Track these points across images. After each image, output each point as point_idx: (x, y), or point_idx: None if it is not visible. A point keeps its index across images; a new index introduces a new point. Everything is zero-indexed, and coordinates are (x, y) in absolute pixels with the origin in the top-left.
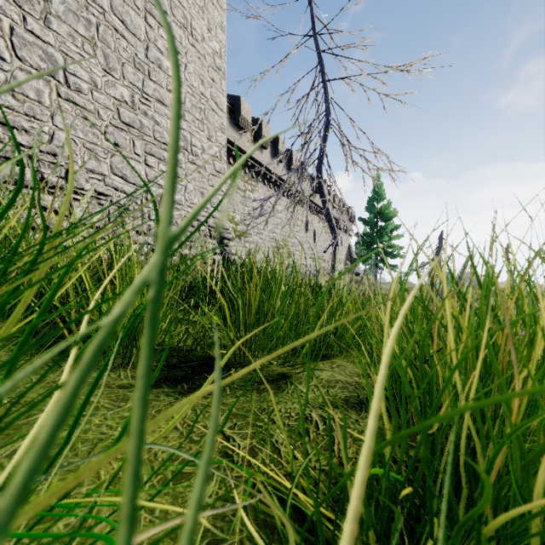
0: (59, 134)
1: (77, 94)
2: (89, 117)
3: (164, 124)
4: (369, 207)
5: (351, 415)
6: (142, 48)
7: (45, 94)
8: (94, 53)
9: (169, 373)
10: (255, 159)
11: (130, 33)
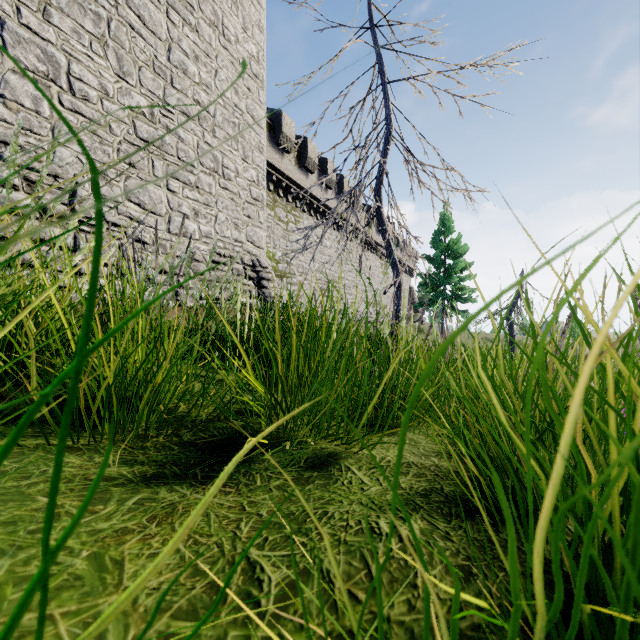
0: (61, 152)
1: (84, 104)
2: (99, 131)
3: (190, 141)
4: (435, 242)
5: (437, 524)
6: (163, 49)
7: (44, 102)
8: (104, 54)
9: (178, 453)
10: (299, 185)
11: (149, 31)
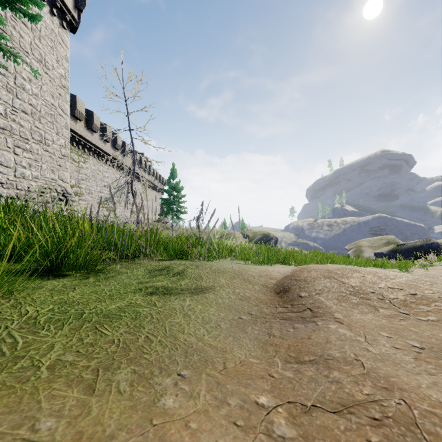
0: None
1: None
2: None
3: (27, 126)
4: (168, 183)
5: None
6: (12, 78)
7: None
8: None
9: None
10: (87, 140)
11: (4, 69)
